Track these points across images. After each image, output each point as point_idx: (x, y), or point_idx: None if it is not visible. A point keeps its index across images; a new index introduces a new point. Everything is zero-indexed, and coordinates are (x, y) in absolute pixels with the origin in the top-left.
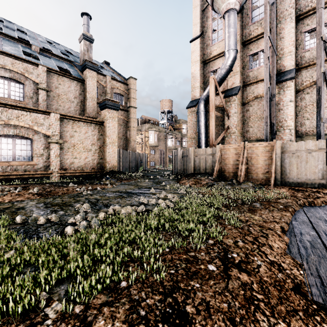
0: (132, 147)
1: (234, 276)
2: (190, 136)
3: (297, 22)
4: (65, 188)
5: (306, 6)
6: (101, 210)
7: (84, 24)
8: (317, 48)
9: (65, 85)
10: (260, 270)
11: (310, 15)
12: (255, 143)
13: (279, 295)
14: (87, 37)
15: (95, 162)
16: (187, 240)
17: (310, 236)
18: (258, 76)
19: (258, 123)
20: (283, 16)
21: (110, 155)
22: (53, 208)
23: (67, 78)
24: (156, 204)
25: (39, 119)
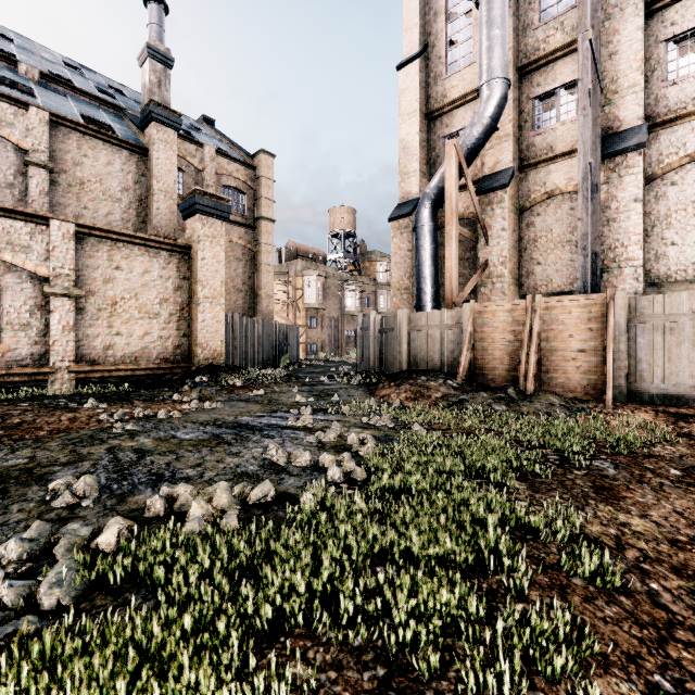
0: (265, 311)
1: None
2: (398, 284)
3: (648, 18)
4: (66, 415)
5: None
6: (131, 501)
7: (151, 24)
8: None
9: (98, 158)
10: None
11: (679, 1)
12: (560, 298)
13: None
14: (157, 52)
15: (169, 344)
16: None
17: None
18: (555, 146)
19: (555, 254)
20: (617, 1)
21: (206, 326)
22: None
23: (103, 143)
24: (313, 470)
25: (17, 234)
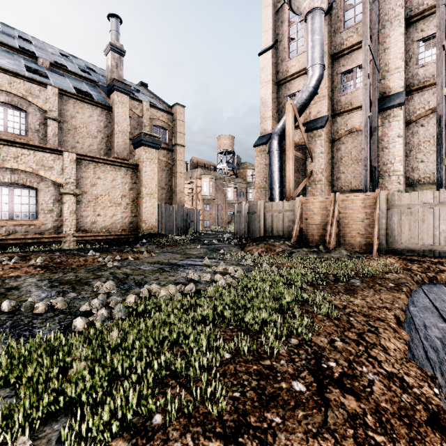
0: (179, 201)
1: (334, 401)
2: (259, 185)
3: (408, 27)
4: (82, 258)
5: (420, 5)
6: (132, 291)
7: (112, 30)
8: (437, 61)
9: (84, 113)
10: (374, 389)
11: (425, 17)
12: (350, 195)
13: (409, 434)
14: (115, 47)
15: (126, 221)
16: (259, 340)
17: (439, 331)
18: (353, 102)
19: (353, 167)
20: (388, 18)
21: (147, 211)
22: (62, 287)
23: (87, 105)
24: (212, 282)
25: (46, 160)
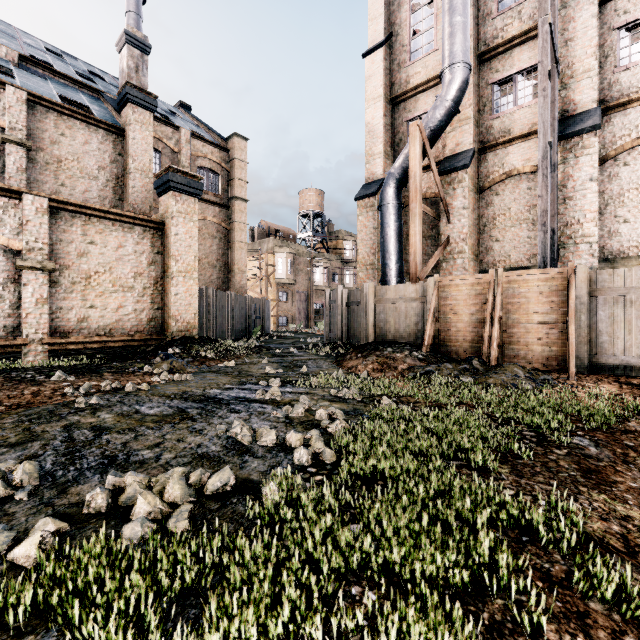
0: (238, 286)
1: None
2: (364, 260)
3: (602, 7)
4: (30, 389)
5: None
6: (73, 492)
7: (129, 11)
8: None
9: (75, 137)
10: None
11: None
12: (522, 272)
13: None
14: (135, 39)
15: (143, 316)
16: None
17: None
18: (512, 129)
19: (512, 231)
20: None
21: (179, 300)
22: None
23: (80, 123)
24: (279, 450)
25: None
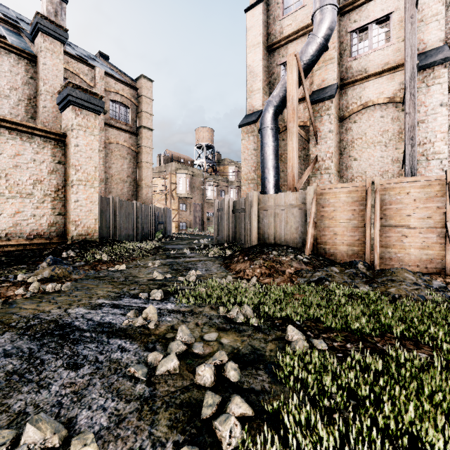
0: (145, 198)
1: None
2: (246, 176)
3: None
4: None
5: None
6: None
7: None
8: None
9: None
10: None
11: None
12: (399, 180)
13: None
14: None
15: (43, 221)
16: None
17: None
18: (368, 68)
19: (368, 152)
20: None
21: (79, 206)
22: None
23: None
24: None
25: None
